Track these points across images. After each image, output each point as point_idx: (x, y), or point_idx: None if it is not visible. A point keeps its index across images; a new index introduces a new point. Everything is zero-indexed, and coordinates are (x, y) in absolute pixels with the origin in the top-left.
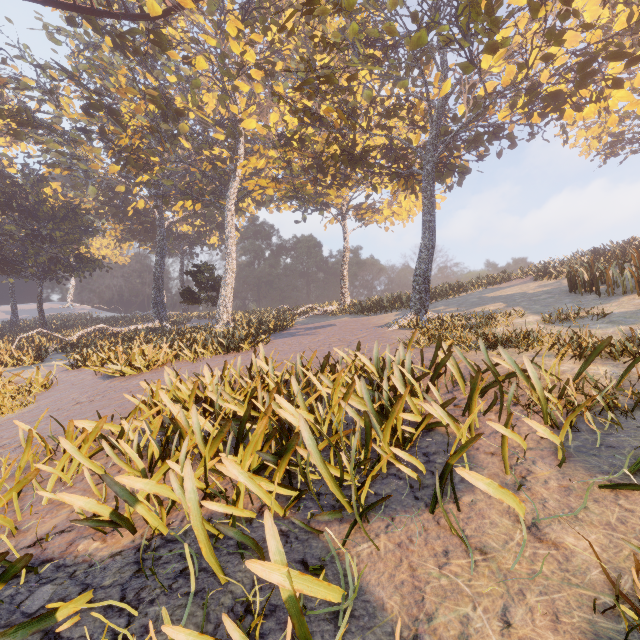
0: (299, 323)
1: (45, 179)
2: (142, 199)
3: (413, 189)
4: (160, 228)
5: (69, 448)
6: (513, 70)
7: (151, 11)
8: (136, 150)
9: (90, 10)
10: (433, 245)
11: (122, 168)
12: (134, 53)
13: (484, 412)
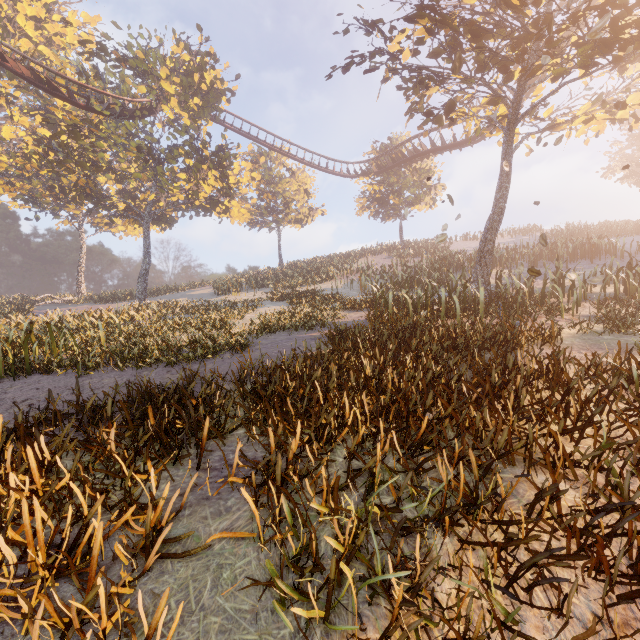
0: (36, 309)
1: None
2: None
3: (140, 224)
4: None
5: None
6: (183, 197)
7: None
8: None
9: None
10: (149, 265)
11: None
12: None
13: (147, 318)
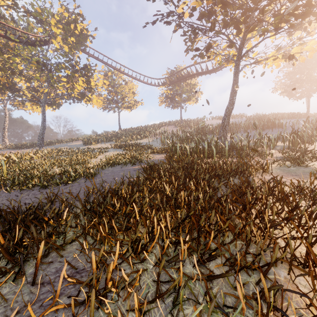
0: None
1: None
2: None
3: (40, 106)
4: None
5: None
6: (65, 91)
7: None
8: None
9: None
10: (45, 128)
11: None
12: None
13: (41, 157)
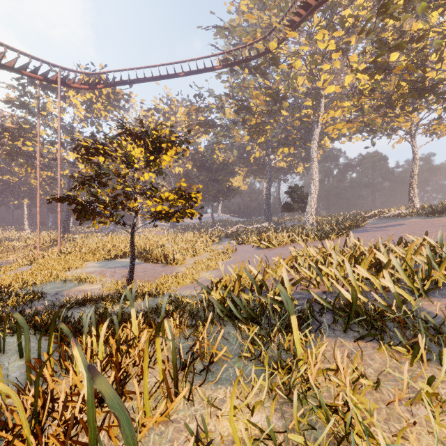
0: (369, 223)
1: (214, 151)
2: (258, 151)
3: None
4: (268, 167)
5: (283, 263)
6: None
7: (271, 48)
8: (259, 125)
9: (241, 61)
10: None
11: (251, 137)
12: (262, 75)
13: None
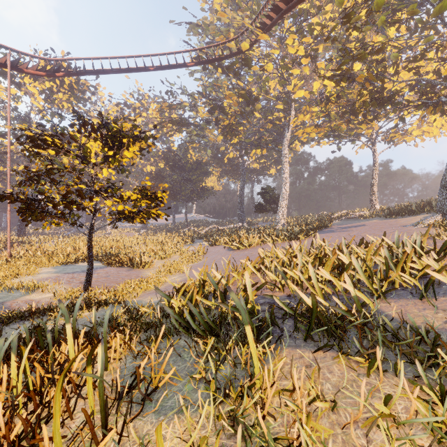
0: (335, 224)
1: (188, 150)
2: (231, 152)
3: (443, 112)
4: (242, 168)
5: (249, 266)
6: None
7: (243, 48)
8: (232, 126)
9: (214, 60)
10: None
11: (225, 138)
12: (235, 75)
13: None
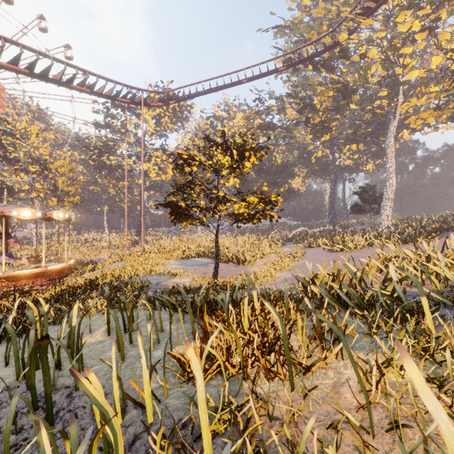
0: None
1: (272, 153)
2: (320, 150)
3: None
4: (333, 166)
5: (376, 263)
6: None
7: (340, 40)
8: (324, 123)
9: (306, 59)
10: None
11: (315, 136)
12: (330, 70)
13: None
